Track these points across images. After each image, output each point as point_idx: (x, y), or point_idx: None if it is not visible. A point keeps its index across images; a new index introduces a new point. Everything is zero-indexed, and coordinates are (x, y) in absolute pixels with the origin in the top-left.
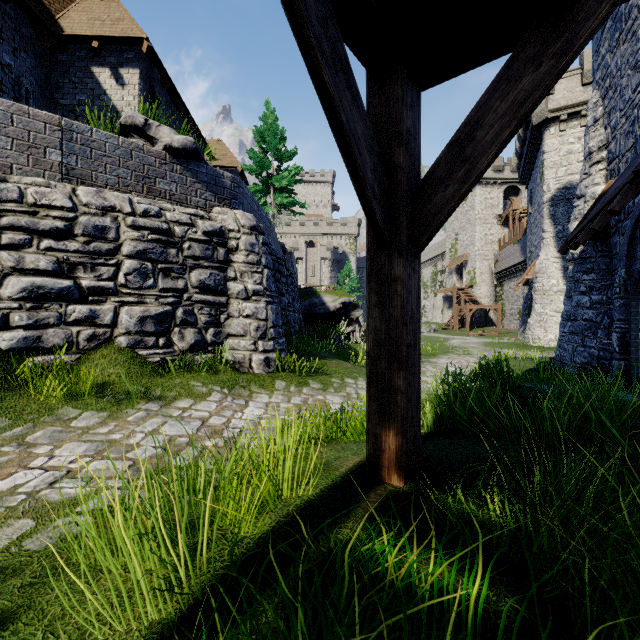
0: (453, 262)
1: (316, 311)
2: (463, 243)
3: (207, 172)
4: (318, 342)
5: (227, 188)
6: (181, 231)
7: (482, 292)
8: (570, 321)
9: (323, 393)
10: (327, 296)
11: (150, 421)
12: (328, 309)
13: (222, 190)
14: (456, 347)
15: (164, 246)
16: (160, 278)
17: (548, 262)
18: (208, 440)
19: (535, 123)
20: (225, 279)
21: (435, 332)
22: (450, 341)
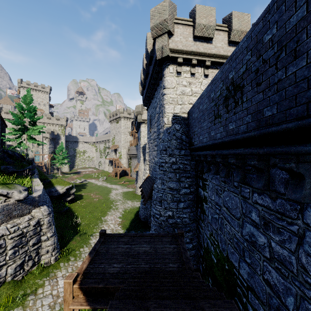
0: (113, 147)
1: (53, 195)
2: (117, 140)
3: (30, 199)
4: (58, 216)
5: (37, 200)
6: (26, 230)
7: (124, 161)
8: (142, 204)
9: (76, 262)
10: (58, 186)
11: (37, 302)
12: (59, 193)
13: (35, 202)
14: (113, 201)
15: (21, 238)
16: (20, 250)
17: (142, 167)
18: (58, 300)
19: (138, 121)
20: (40, 237)
21: (106, 181)
22: (111, 193)
